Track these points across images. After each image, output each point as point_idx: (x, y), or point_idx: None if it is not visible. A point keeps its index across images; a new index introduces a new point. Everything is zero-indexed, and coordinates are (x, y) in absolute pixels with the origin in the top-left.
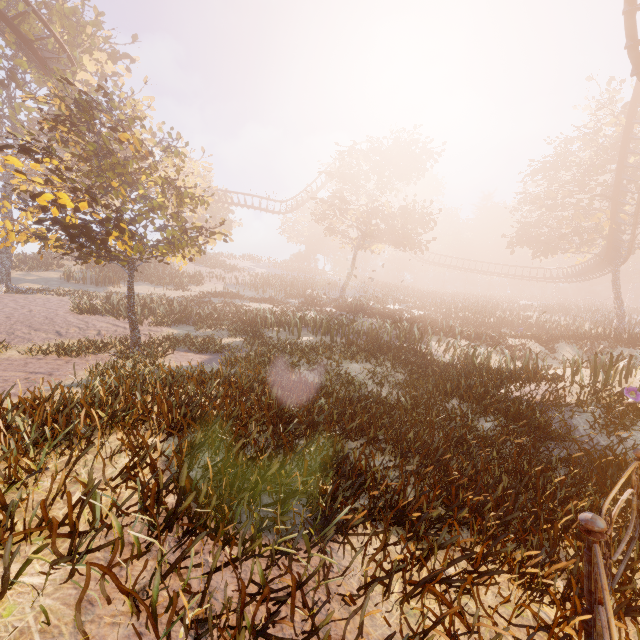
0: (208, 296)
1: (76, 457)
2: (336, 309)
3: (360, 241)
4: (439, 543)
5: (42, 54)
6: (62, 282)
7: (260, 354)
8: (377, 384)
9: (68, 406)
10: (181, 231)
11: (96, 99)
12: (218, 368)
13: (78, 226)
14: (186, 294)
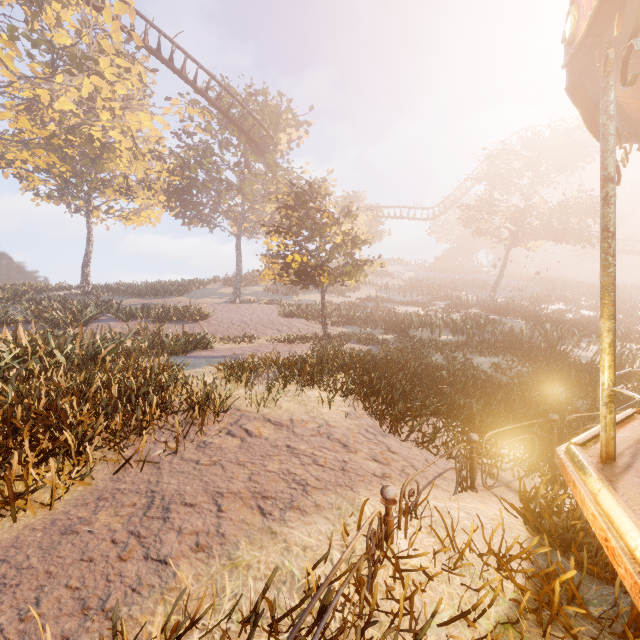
0: (364, 301)
1: (336, 374)
2: (483, 311)
3: (512, 240)
4: (483, 425)
5: (261, 146)
6: (265, 294)
7: (406, 347)
8: (499, 373)
9: (325, 359)
10: (355, 266)
11: (306, 190)
12: (380, 351)
13: (299, 268)
14: (347, 300)
